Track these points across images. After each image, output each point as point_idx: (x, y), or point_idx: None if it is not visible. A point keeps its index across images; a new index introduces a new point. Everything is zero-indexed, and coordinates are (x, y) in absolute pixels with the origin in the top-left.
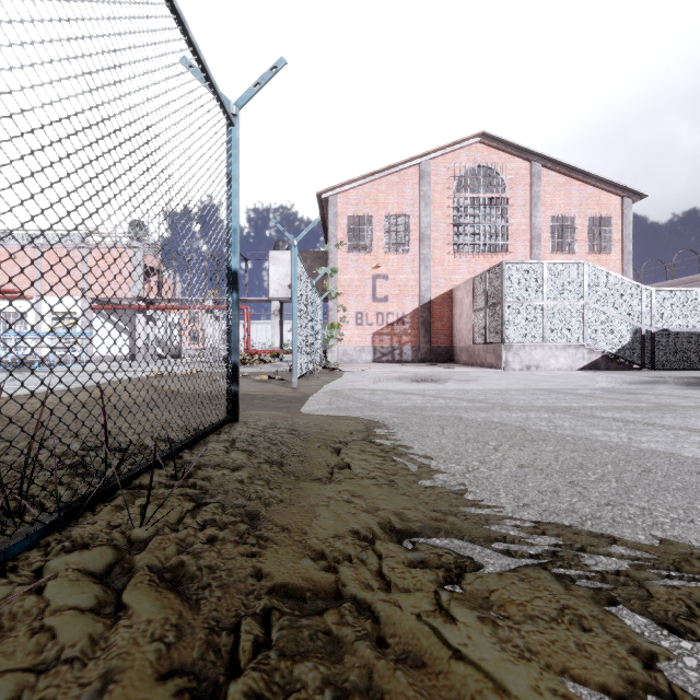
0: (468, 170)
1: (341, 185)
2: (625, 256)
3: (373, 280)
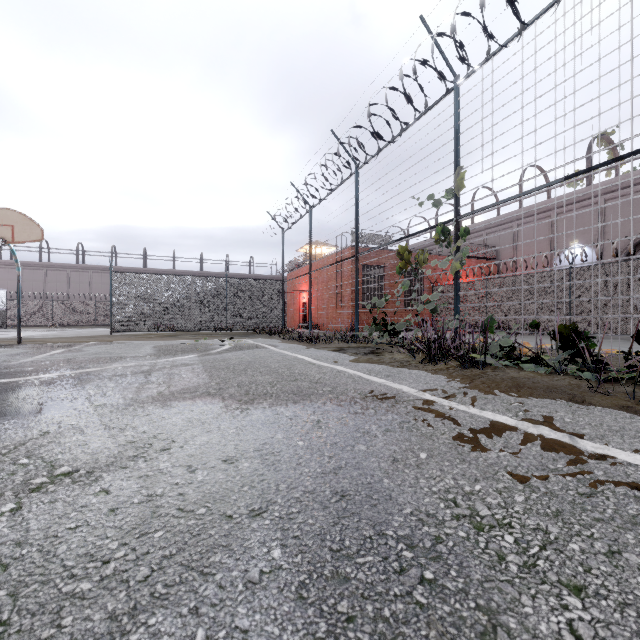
0: None
1: None
2: None
3: None
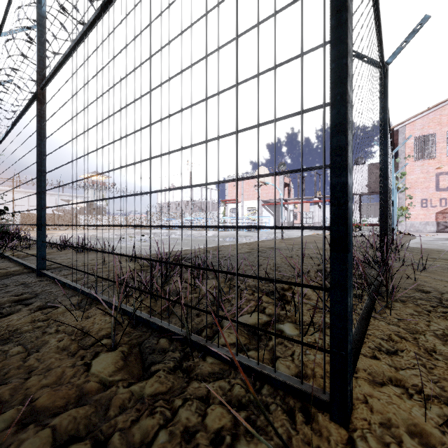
0: None
1: (409, 119)
2: None
3: (436, 176)
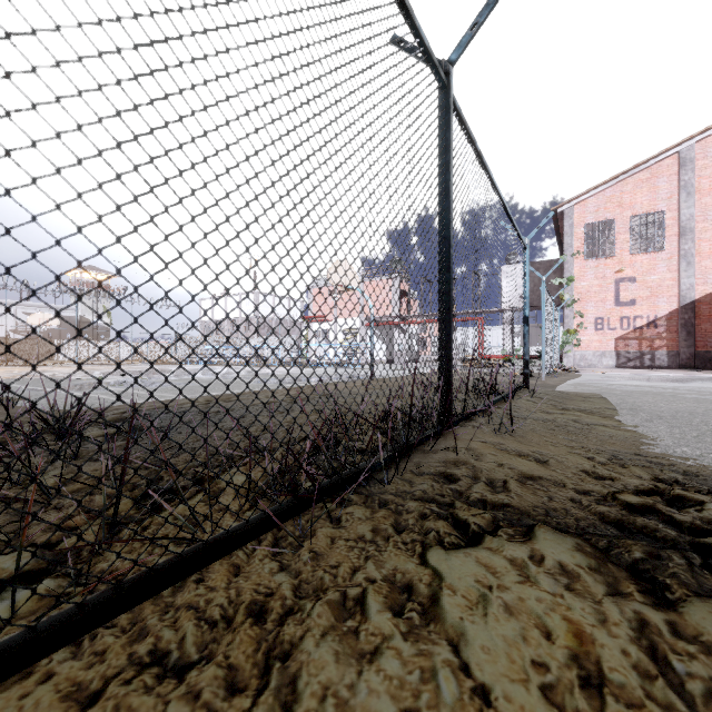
0: None
1: (578, 196)
2: None
3: (616, 284)
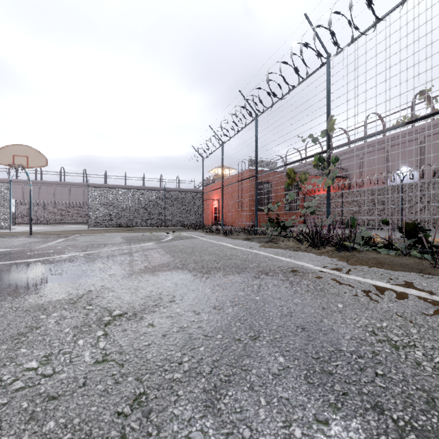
0: None
1: None
2: None
3: None
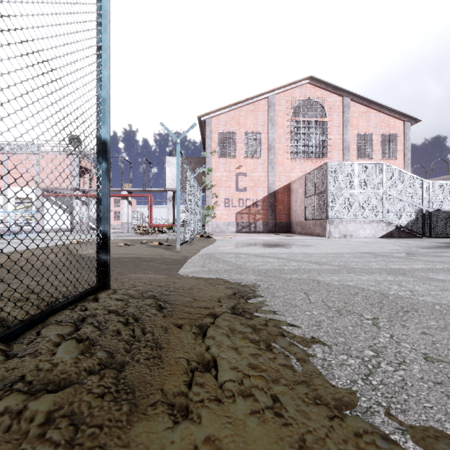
0: (301, 102)
1: (214, 111)
2: (405, 161)
3: (236, 176)
